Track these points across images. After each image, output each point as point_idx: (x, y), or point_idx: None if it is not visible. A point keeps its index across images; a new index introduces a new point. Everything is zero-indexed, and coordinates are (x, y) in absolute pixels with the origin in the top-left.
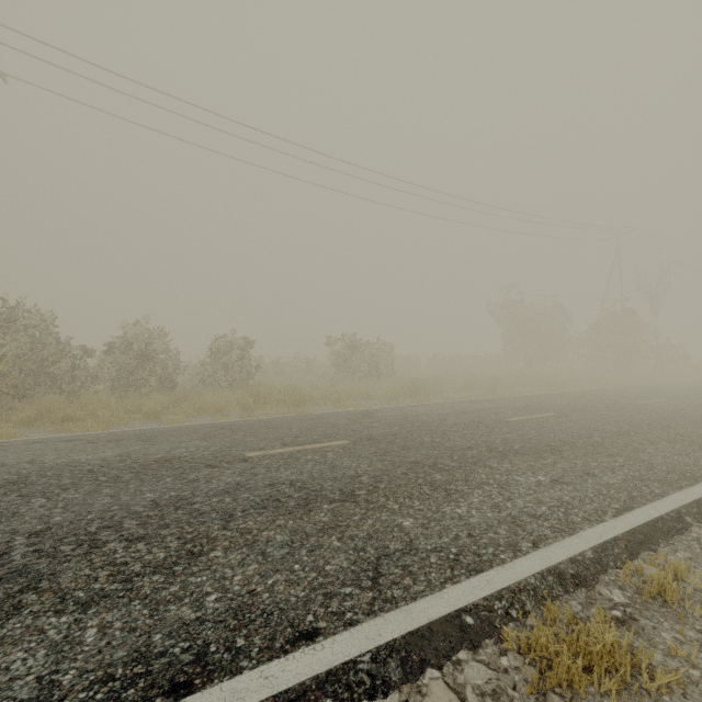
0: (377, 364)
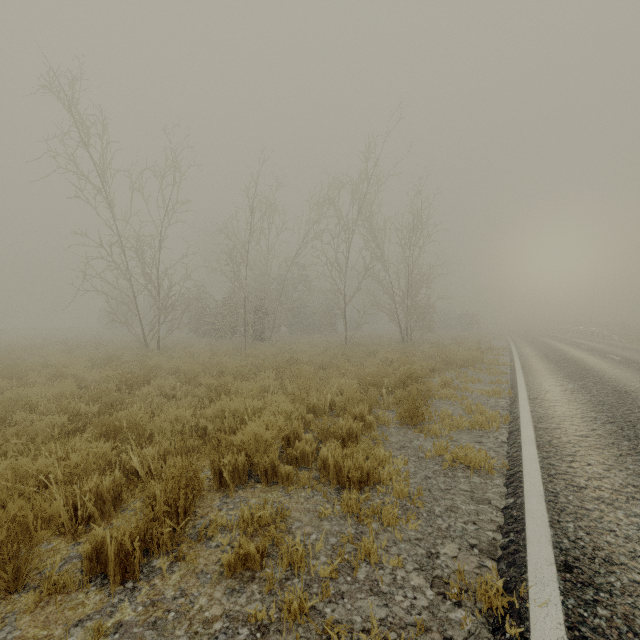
0: None
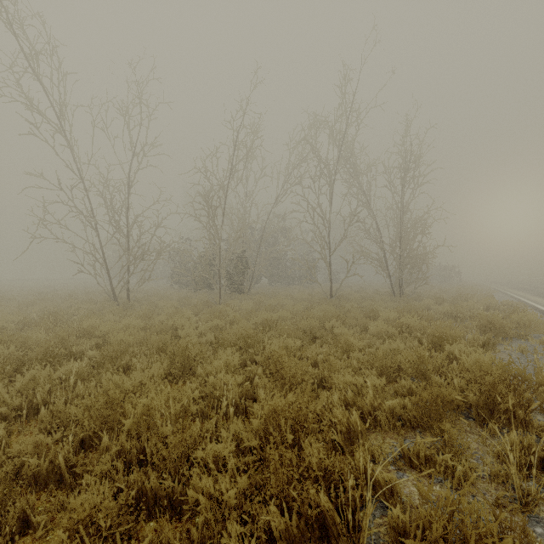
0: None
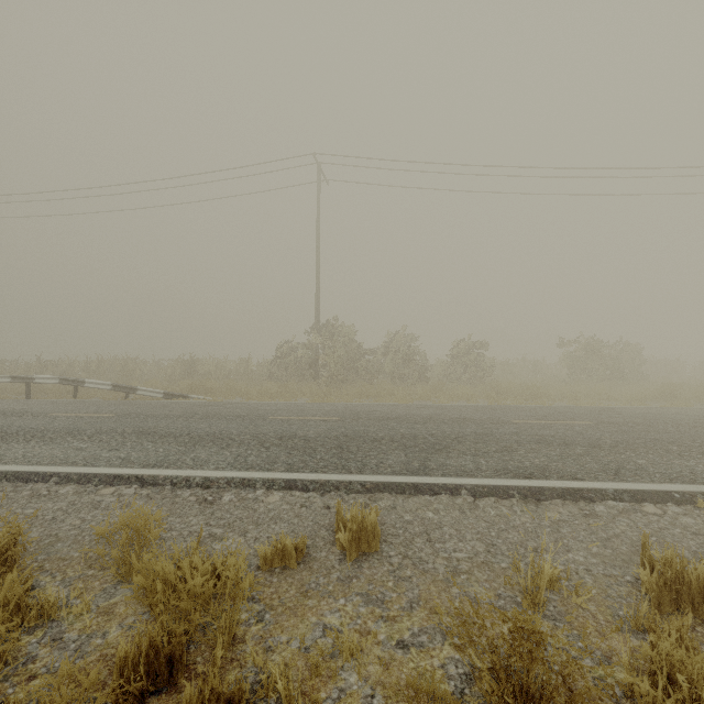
0: (620, 367)
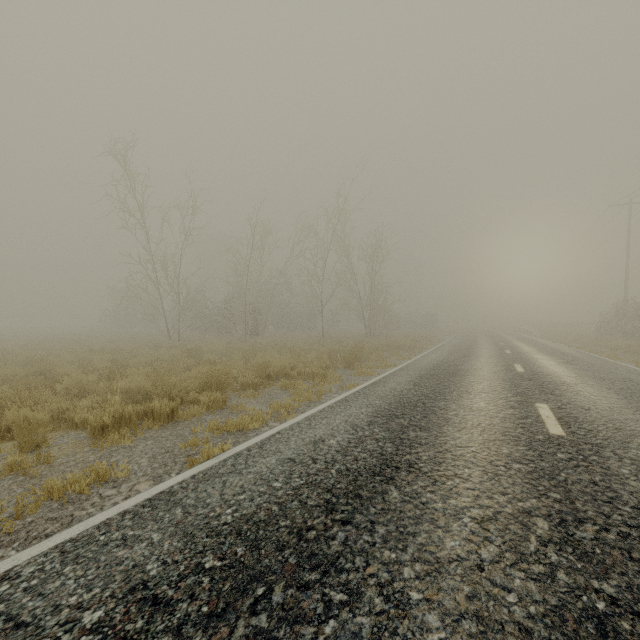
0: None
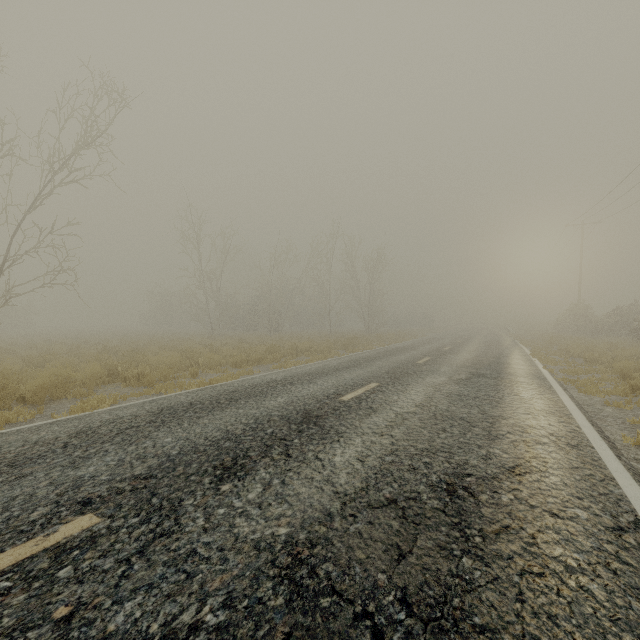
0: None
